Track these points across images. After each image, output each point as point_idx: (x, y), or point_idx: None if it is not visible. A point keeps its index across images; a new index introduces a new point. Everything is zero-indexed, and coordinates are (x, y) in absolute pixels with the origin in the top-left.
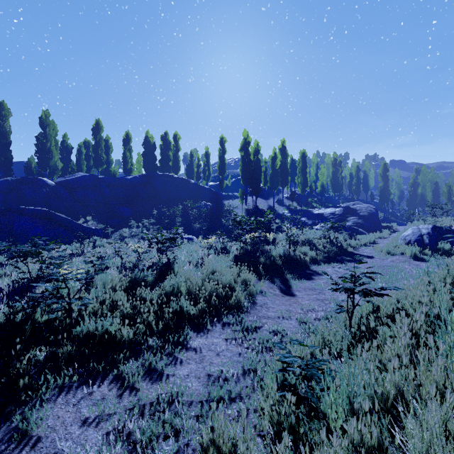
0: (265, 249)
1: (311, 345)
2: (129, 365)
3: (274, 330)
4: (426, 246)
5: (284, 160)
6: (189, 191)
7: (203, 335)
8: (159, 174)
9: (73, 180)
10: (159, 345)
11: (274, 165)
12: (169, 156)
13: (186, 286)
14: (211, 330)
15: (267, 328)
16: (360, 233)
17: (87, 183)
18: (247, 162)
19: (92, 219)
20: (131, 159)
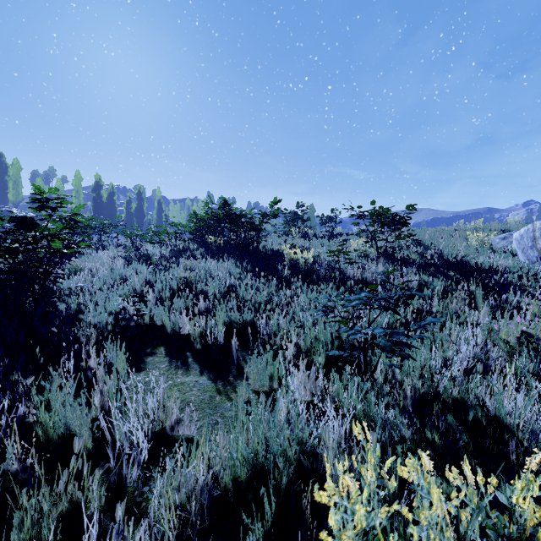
0: None
1: None
2: None
3: None
4: None
5: (141, 204)
6: None
7: None
8: None
9: None
10: None
11: (128, 208)
12: (6, 181)
13: None
14: None
15: None
16: None
17: None
18: (100, 203)
19: None
20: None
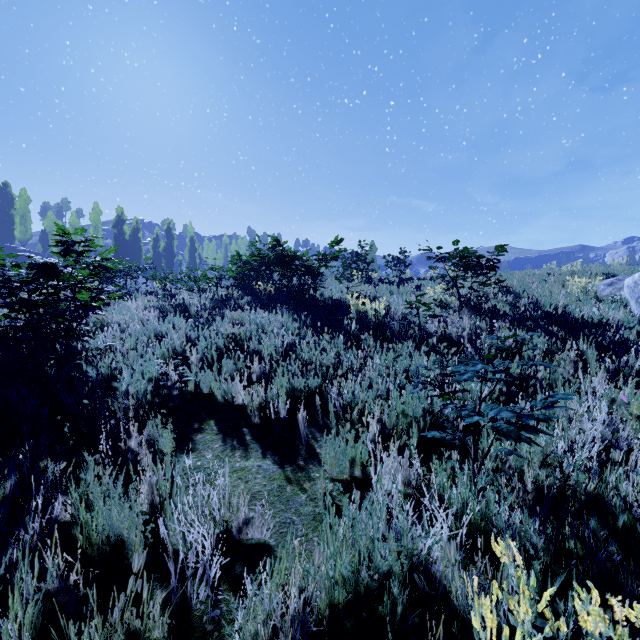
0: None
1: None
2: None
3: None
4: None
5: (170, 242)
6: None
7: None
8: None
9: None
10: None
11: (155, 247)
12: (12, 215)
13: None
14: None
15: None
16: None
17: None
18: (122, 241)
19: None
20: None
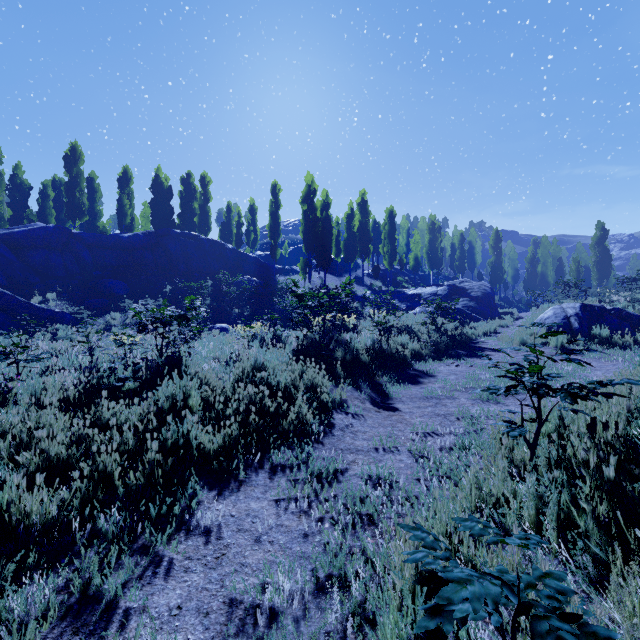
0: (343, 338)
1: (517, 536)
2: (21, 597)
3: (371, 475)
4: (576, 332)
5: (365, 220)
6: (224, 260)
7: (228, 496)
8: (176, 232)
9: (24, 233)
10: (123, 528)
11: (350, 226)
12: (195, 209)
13: (203, 398)
14: (245, 484)
15: (357, 473)
16: (474, 320)
17: (50, 239)
18: (312, 220)
19: (57, 298)
20: (132, 211)
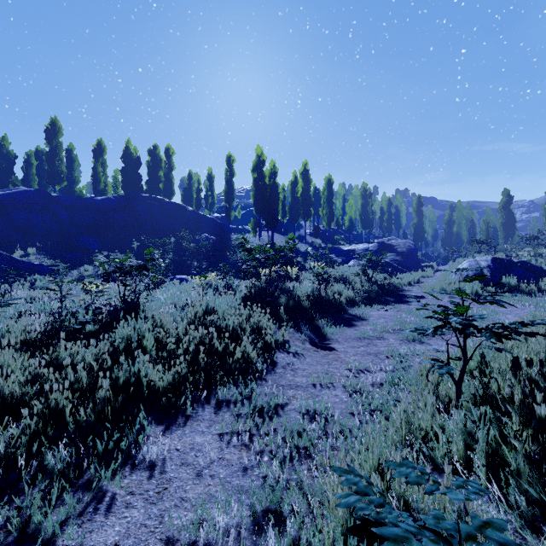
0: (286, 287)
1: (455, 483)
2: None
3: (309, 409)
4: (488, 282)
5: (307, 187)
6: (186, 220)
7: (175, 430)
8: (143, 195)
9: (8, 196)
10: (70, 463)
11: (294, 192)
12: (160, 177)
13: (157, 340)
14: (192, 418)
15: (296, 407)
16: (400, 272)
17: (32, 201)
18: (262, 187)
19: (37, 252)
20: (105, 177)
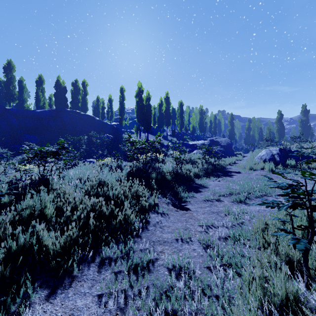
0: (156, 166)
1: None
2: None
3: (174, 265)
4: (278, 163)
5: (168, 107)
6: (94, 125)
7: (59, 294)
8: (67, 110)
9: None
10: None
11: (160, 110)
12: (79, 99)
13: (58, 207)
14: (77, 279)
15: (164, 262)
16: (223, 157)
17: None
18: (141, 106)
19: None
20: (44, 98)
